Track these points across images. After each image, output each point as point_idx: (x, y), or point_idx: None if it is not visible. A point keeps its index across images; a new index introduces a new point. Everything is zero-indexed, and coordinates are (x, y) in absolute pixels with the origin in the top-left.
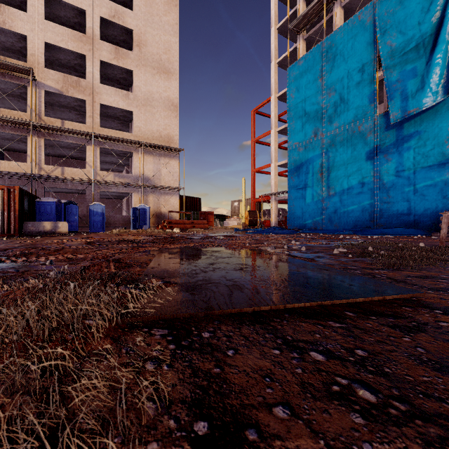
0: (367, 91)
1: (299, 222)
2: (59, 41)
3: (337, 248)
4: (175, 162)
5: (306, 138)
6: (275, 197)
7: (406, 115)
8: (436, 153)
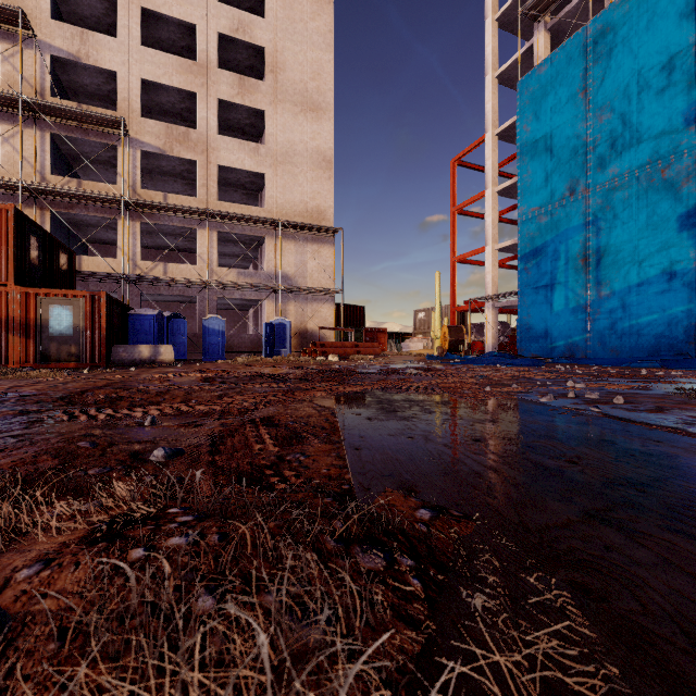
0: (680, 104)
1: (541, 344)
2: (161, 75)
3: (687, 400)
4: (327, 250)
5: (553, 199)
6: (492, 303)
7: None
8: None
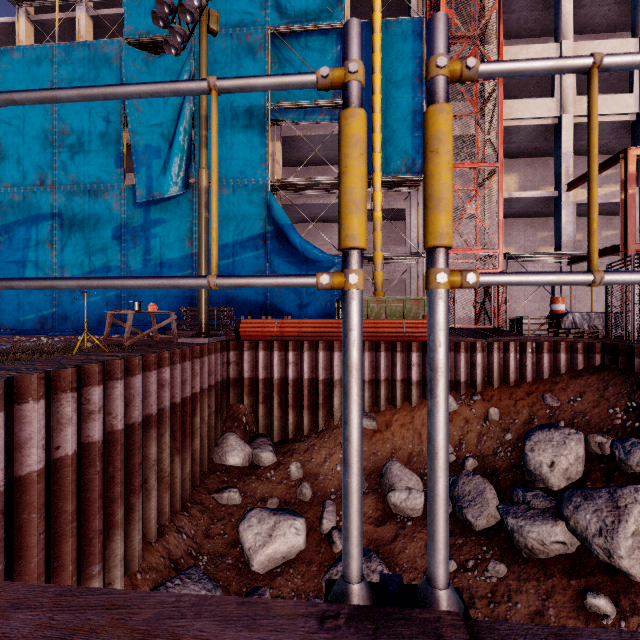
0: (113, 150)
1: (14, 317)
2: None
3: None
4: None
5: (25, 182)
6: None
7: (151, 197)
8: (178, 247)
